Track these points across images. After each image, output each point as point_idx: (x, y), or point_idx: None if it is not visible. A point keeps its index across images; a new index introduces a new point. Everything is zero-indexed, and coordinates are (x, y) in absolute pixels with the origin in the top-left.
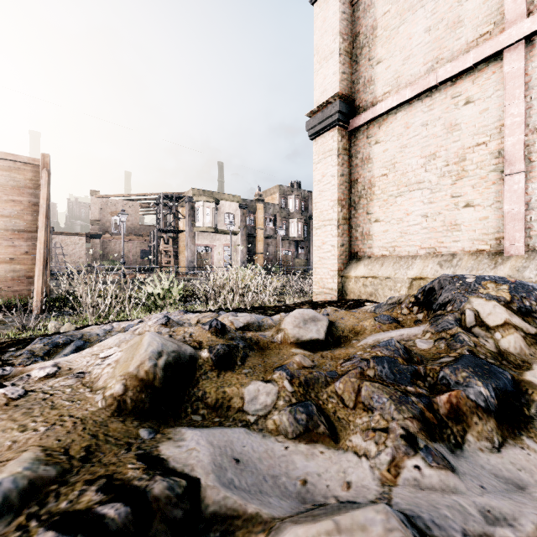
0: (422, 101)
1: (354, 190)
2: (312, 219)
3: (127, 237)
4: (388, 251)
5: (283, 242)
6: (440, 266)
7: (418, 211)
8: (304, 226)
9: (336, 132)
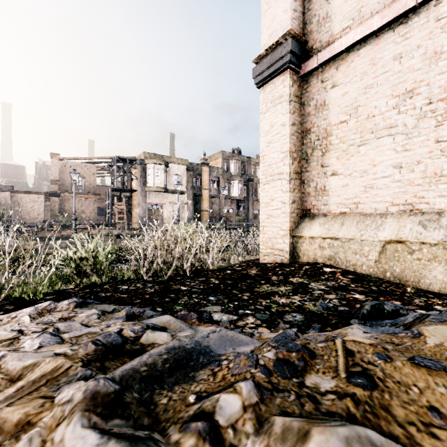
0: (394, 31)
1: (306, 141)
2: (251, 181)
3: (84, 195)
4: (349, 208)
5: (225, 201)
6: (424, 227)
7: (388, 160)
8: (244, 187)
9: (287, 76)
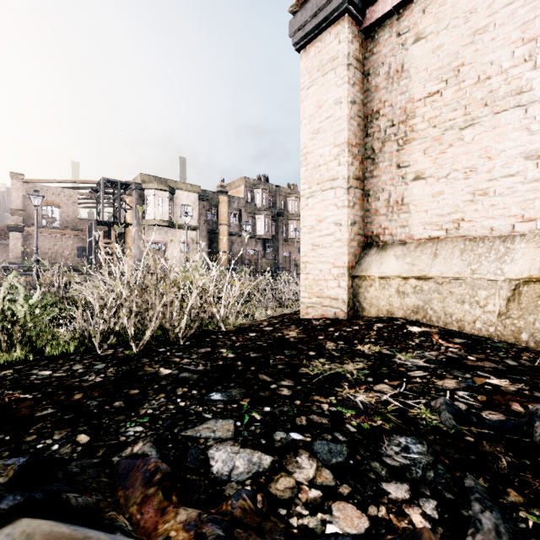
0: None
1: (372, 129)
2: (280, 216)
3: (59, 230)
4: (444, 230)
5: (249, 240)
6: None
7: (515, 148)
8: (272, 223)
9: (343, 26)
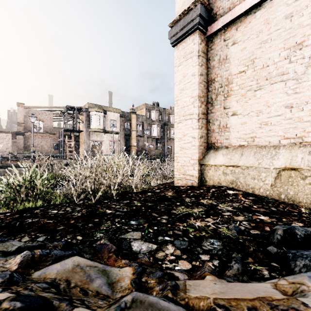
0: None
1: (211, 88)
2: (166, 125)
3: (43, 134)
4: (247, 141)
5: (148, 139)
6: None
7: (280, 102)
8: (161, 129)
9: (196, 36)
